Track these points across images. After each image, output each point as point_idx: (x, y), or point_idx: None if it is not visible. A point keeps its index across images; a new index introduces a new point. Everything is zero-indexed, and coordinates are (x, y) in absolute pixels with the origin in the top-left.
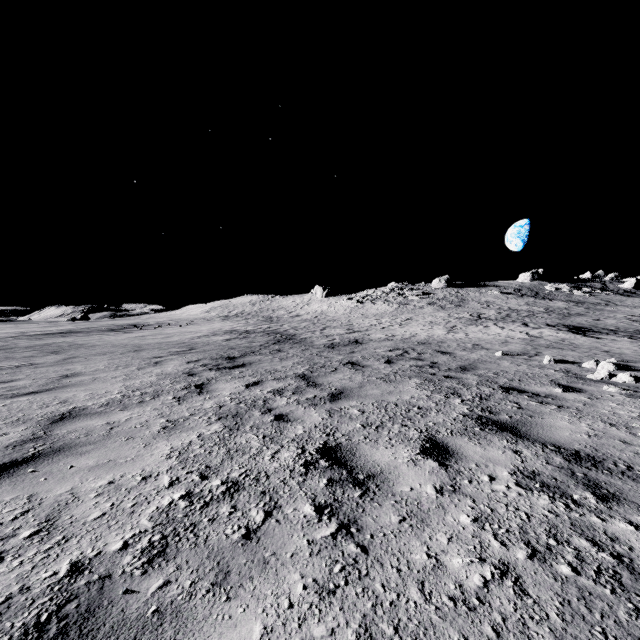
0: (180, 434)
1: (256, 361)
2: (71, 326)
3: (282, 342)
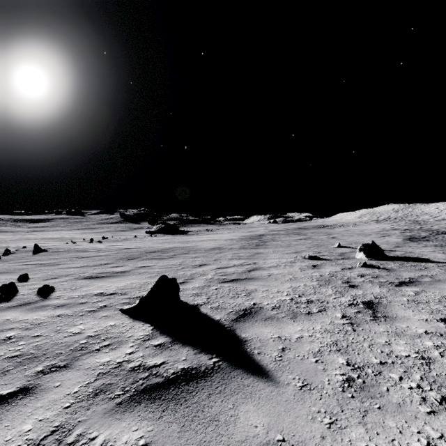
0: (429, 247)
1: (433, 239)
2: (294, 226)
3: (441, 234)
